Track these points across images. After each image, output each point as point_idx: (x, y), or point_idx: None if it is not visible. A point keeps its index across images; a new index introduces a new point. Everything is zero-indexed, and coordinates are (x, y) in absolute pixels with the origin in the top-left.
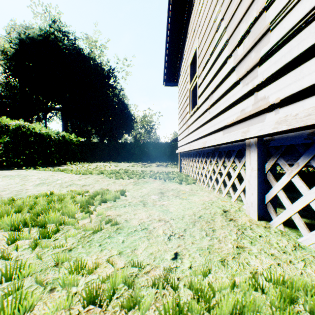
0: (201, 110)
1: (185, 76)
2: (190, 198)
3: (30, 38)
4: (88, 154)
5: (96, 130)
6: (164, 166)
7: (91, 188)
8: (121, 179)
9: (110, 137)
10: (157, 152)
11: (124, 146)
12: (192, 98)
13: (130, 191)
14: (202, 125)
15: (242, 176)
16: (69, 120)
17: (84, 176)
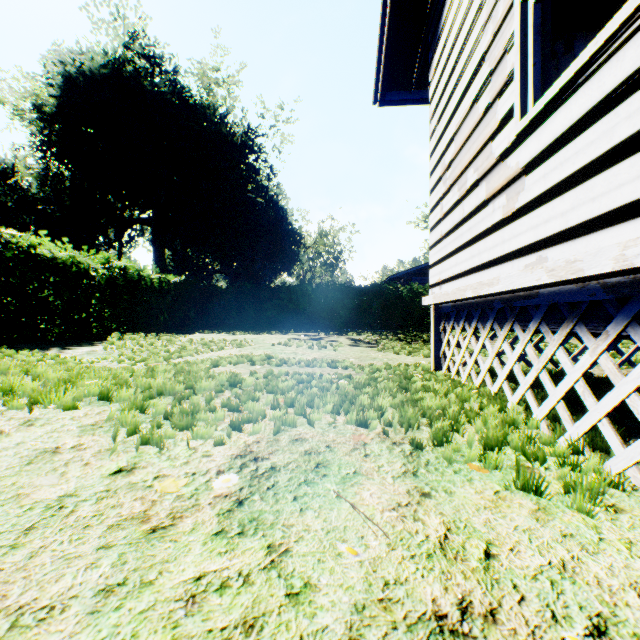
0: None
1: None
2: None
3: (84, 72)
4: (191, 313)
5: (222, 263)
6: (372, 344)
7: None
8: (186, 435)
9: (245, 275)
10: (351, 307)
11: (273, 294)
12: (540, 38)
13: None
14: None
15: None
16: (168, 244)
17: (17, 413)
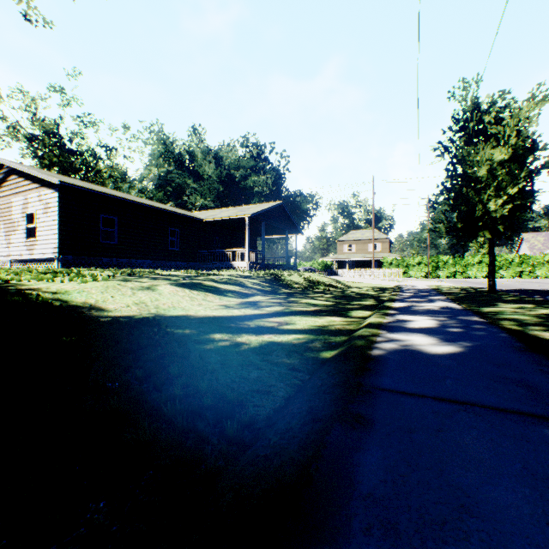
0: None
1: None
2: None
3: None
4: None
5: None
6: None
7: None
8: None
9: None
10: None
11: None
12: None
13: None
14: None
15: None
16: None
17: None
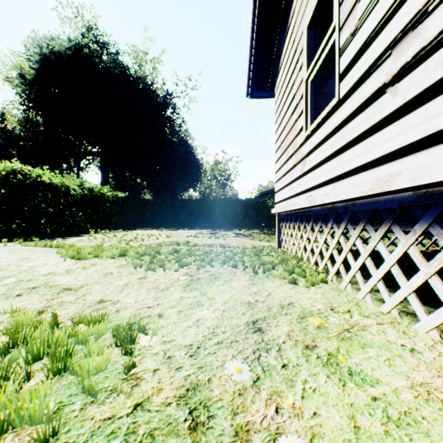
0: (350, 104)
1: (294, 60)
2: (360, 364)
3: (55, 53)
4: (132, 217)
5: (148, 182)
6: (247, 236)
7: (77, 299)
8: (161, 269)
9: (165, 191)
10: (235, 213)
11: (185, 204)
12: (312, 98)
13: (166, 318)
14: (354, 141)
15: (411, 261)
16: (111, 169)
17: (86, 261)
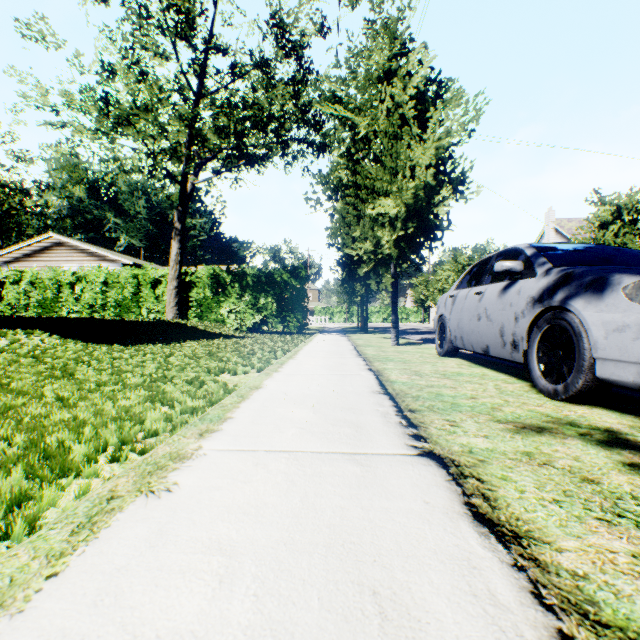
0: None
1: None
2: None
3: None
4: None
5: None
6: None
7: None
8: None
9: None
10: None
11: None
12: None
13: None
14: None
15: None
16: None
17: None
